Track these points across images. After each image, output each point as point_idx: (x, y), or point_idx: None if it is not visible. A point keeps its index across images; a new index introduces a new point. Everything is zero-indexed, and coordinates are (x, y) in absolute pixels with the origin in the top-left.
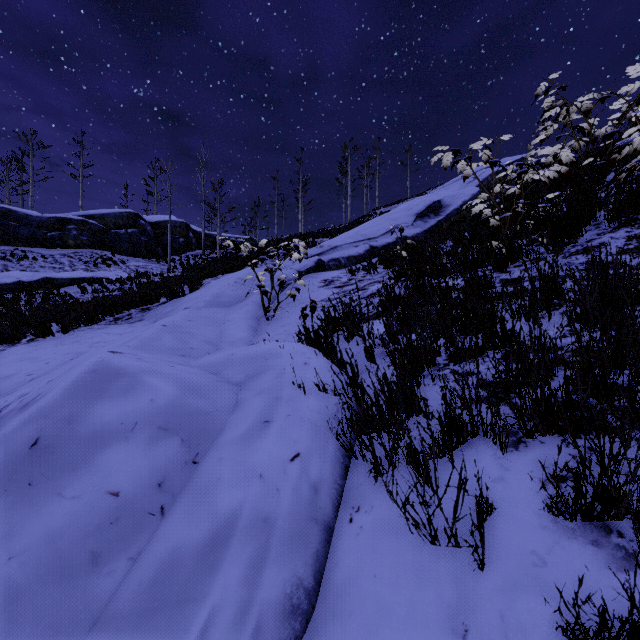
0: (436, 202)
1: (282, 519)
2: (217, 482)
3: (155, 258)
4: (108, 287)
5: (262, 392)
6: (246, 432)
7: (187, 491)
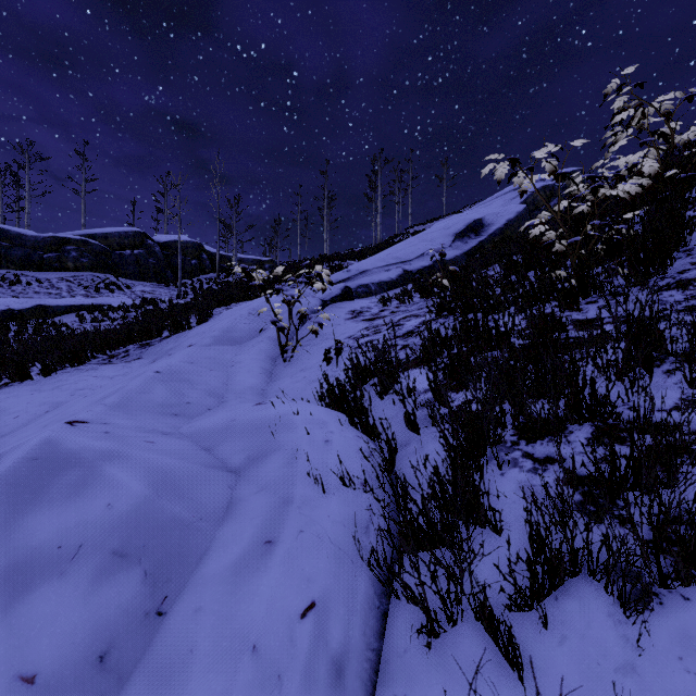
0: (477, 221)
1: None
2: (188, 657)
3: (164, 282)
4: (110, 315)
5: (266, 487)
6: (238, 560)
7: (142, 670)
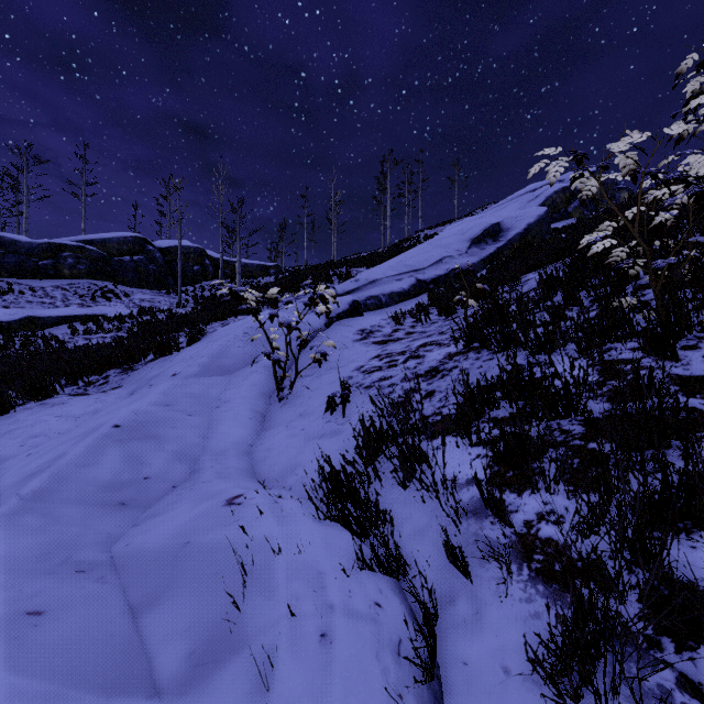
0: (494, 225)
1: None
2: None
3: (165, 289)
4: (104, 327)
5: None
6: None
7: None
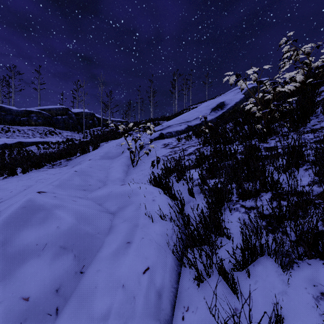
0: (222, 102)
1: (136, 323)
2: (94, 290)
3: (77, 131)
4: (51, 146)
5: (127, 220)
6: (115, 250)
7: (74, 295)
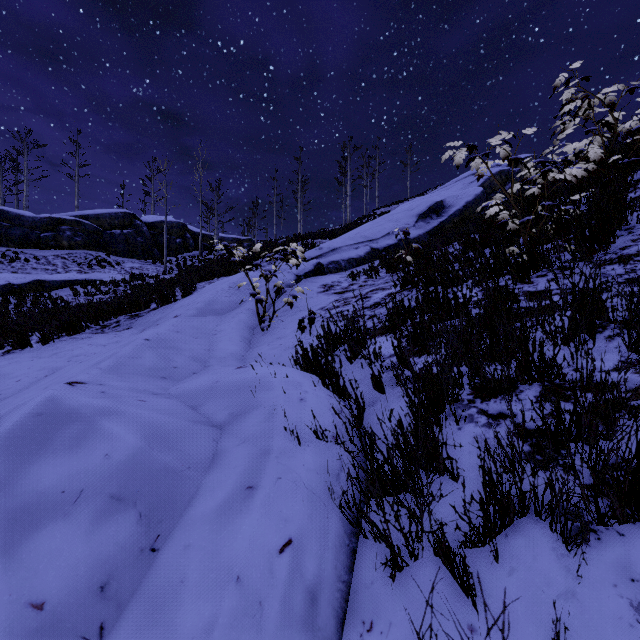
0: (438, 202)
1: None
2: (179, 587)
3: (151, 259)
4: (101, 290)
5: (247, 440)
6: (223, 503)
7: (138, 598)
